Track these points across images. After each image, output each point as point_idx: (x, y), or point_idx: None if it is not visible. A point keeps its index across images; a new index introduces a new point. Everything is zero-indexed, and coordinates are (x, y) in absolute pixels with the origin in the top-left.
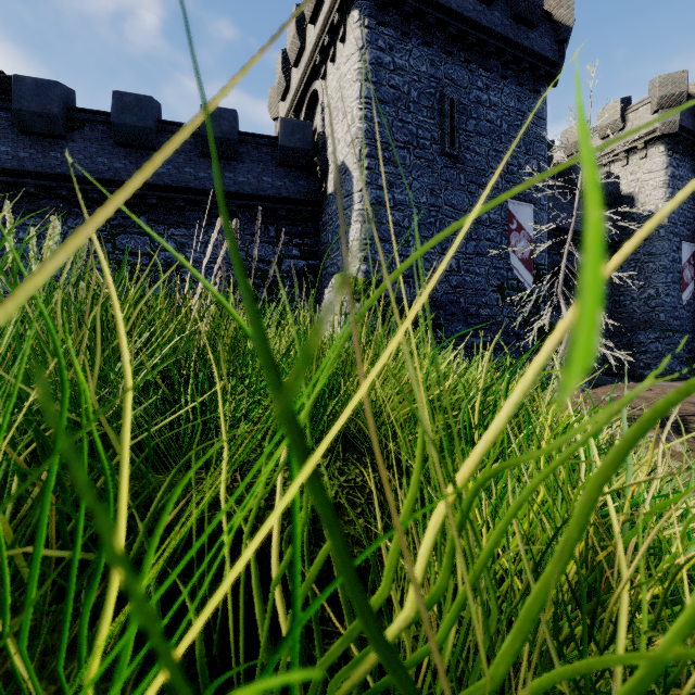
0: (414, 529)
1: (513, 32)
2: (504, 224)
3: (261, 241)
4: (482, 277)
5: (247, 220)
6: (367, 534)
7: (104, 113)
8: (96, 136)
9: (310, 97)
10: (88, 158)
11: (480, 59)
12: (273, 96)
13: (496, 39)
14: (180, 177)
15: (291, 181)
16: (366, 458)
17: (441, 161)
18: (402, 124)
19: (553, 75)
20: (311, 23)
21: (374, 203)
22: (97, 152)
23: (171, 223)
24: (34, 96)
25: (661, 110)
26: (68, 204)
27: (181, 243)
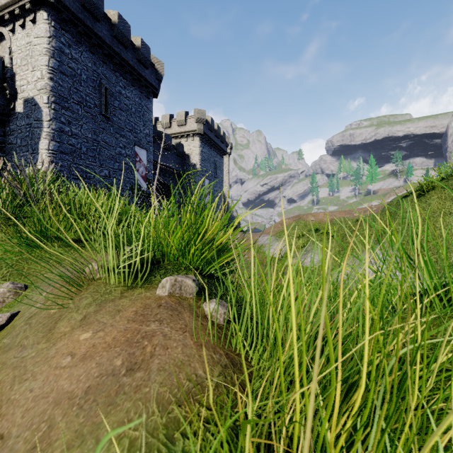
0: None
1: (137, 66)
2: (133, 157)
3: None
4: (122, 182)
5: None
6: None
7: None
8: None
9: None
10: None
11: (121, 72)
12: None
13: (129, 66)
14: None
15: None
16: None
17: (100, 117)
18: (77, 90)
19: (156, 93)
20: None
21: (58, 130)
22: None
23: None
24: None
25: (198, 123)
26: None
27: None
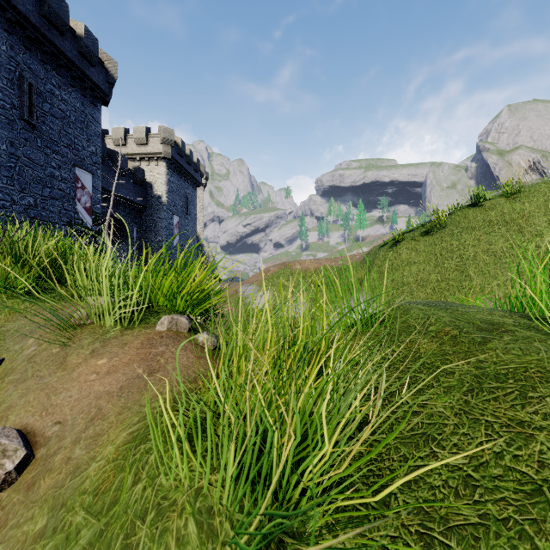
0: None
1: (79, 61)
2: (72, 182)
3: None
4: (56, 214)
5: None
6: None
7: None
8: None
9: None
10: None
11: (54, 64)
12: None
13: (67, 59)
14: None
15: None
16: None
17: (21, 123)
18: None
19: (106, 100)
20: None
21: None
22: None
23: None
24: None
25: (164, 144)
26: None
27: None
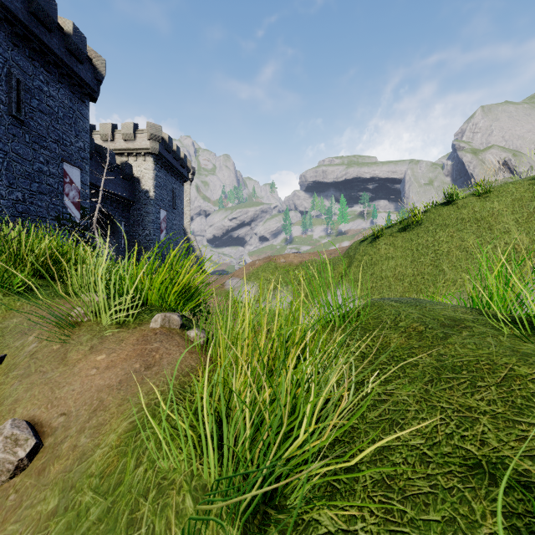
0: None
1: (67, 58)
2: (61, 177)
3: None
4: (44, 209)
5: None
6: None
7: None
8: None
9: None
10: None
11: (42, 61)
12: None
13: (55, 56)
14: None
15: None
16: None
17: (9, 119)
18: None
19: (94, 96)
20: None
21: None
22: None
23: None
24: None
25: (152, 140)
26: None
27: None
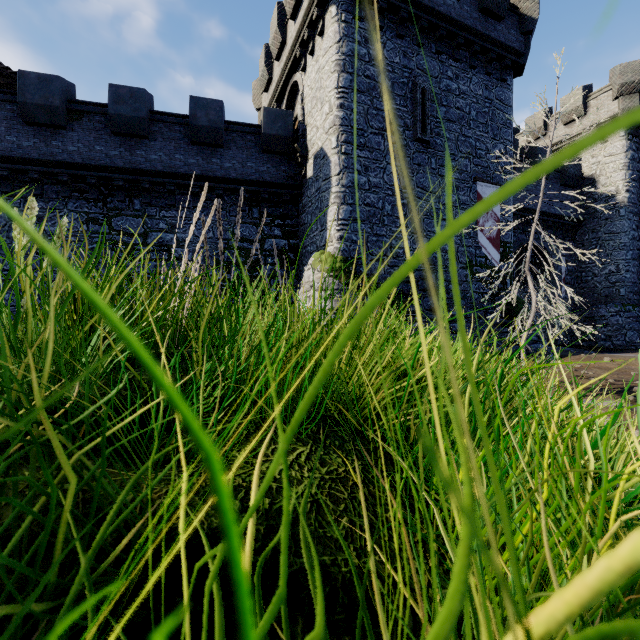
0: (408, 546)
1: (481, 24)
2: (472, 205)
3: (245, 222)
4: None
5: (232, 203)
6: (351, 536)
7: (101, 105)
8: (93, 126)
9: (290, 88)
10: (86, 146)
11: (450, 50)
12: (256, 87)
13: (465, 31)
14: (171, 163)
15: (273, 166)
16: (348, 445)
17: (413, 146)
18: (377, 112)
19: (519, 64)
20: (291, 19)
21: (350, 186)
22: (94, 141)
23: (162, 205)
24: (37, 89)
25: (622, 96)
26: (69, 189)
27: (172, 224)
